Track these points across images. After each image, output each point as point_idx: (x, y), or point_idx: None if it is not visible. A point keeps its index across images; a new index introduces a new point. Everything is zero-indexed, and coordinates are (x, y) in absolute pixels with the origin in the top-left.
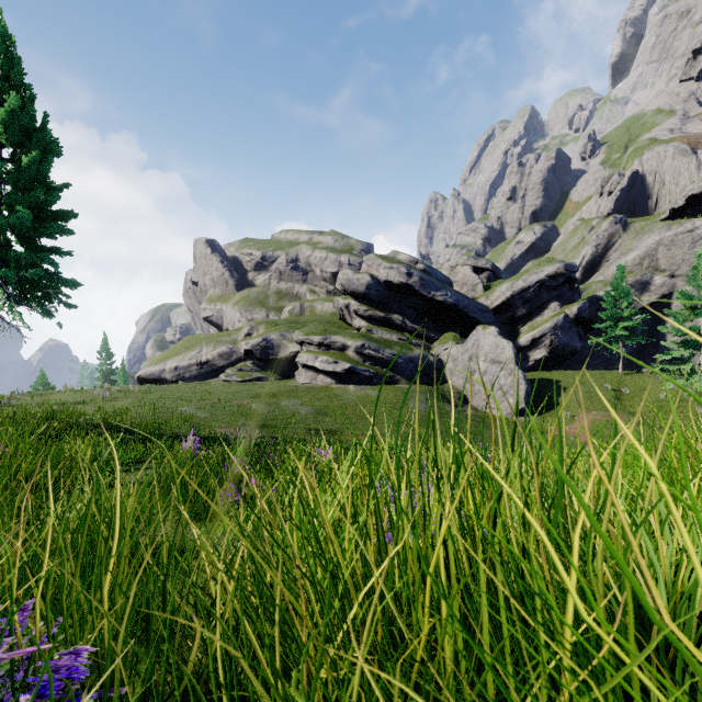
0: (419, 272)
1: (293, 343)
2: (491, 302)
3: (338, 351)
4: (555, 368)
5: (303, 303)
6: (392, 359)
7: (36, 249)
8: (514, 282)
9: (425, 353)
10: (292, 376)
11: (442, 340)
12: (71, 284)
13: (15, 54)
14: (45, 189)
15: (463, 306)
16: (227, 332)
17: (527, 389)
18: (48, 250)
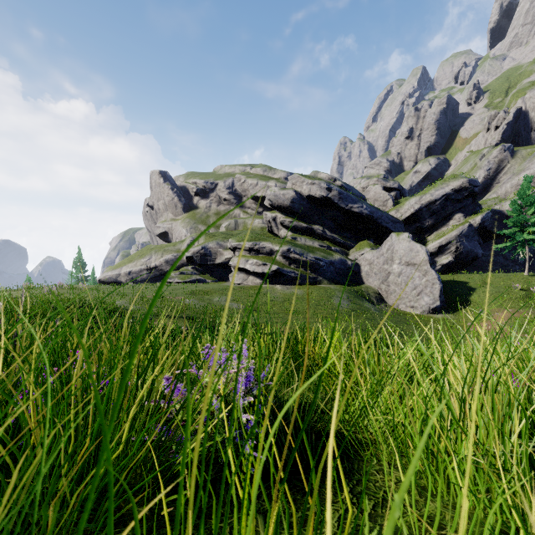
0: (338, 187)
1: (227, 251)
2: (401, 214)
3: (266, 255)
4: (456, 273)
5: (237, 220)
6: (314, 262)
7: None
8: (422, 196)
9: (343, 258)
10: (227, 279)
11: (358, 247)
12: None
13: None
14: None
15: (377, 217)
16: (173, 243)
17: (441, 289)
18: None
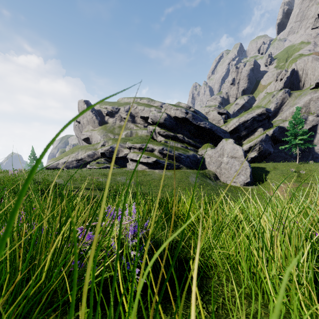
0: (191, 112)
1: (126, 149)
2: (228, 128)
3: (149, 152)
4: (259, 162)
5: (132, 130)
6: (178, 156)
7: None
8: (240, 118)
9: (195, 153)
10: (125, 166)
11: (203, 147)
12: None
13: None
14: None
15: (214, 129)
16: (92, 144)
17: (251, 171)
18: None
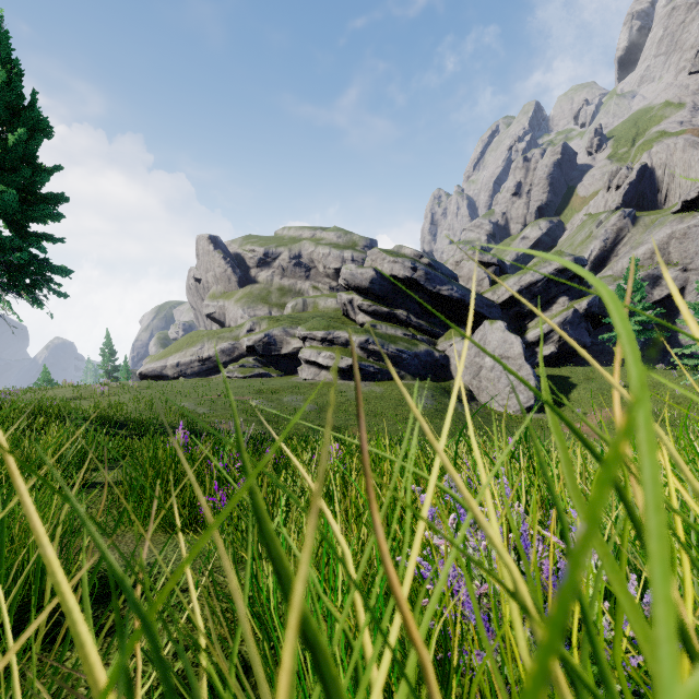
0: (424, 266)
1: (296, 339)
2: (498, 297)
3: (341, 346)
4: (563, 364)
5: (306, 299)
6: (396, 354)
7: (26, 235)
8: (522, 276)
9: (430, 349)
10: (294, 373)
11: (448, 336)
12: (61, 271)
13: (3, 28)
14: (35, 171)
15: (469, 301)
16: (229, 328)
17: (536, 386)
18: (39, 236)
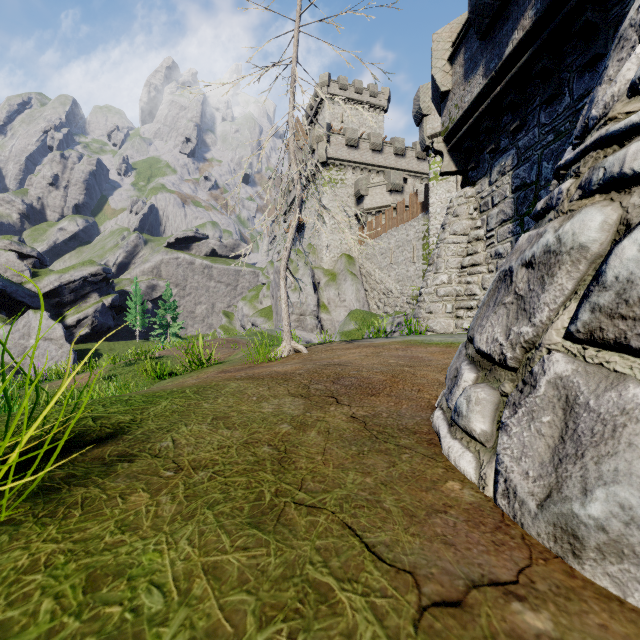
0: None
1: None
2: (40, 288)
3: None
4: (96, 340)
5: None
6: None
7: None
8: (63, 275)
9: None
10: None
11: None
12: None
13: None
14: None
15: (11, 291)
16: None
17: (75, 357)
18: None
